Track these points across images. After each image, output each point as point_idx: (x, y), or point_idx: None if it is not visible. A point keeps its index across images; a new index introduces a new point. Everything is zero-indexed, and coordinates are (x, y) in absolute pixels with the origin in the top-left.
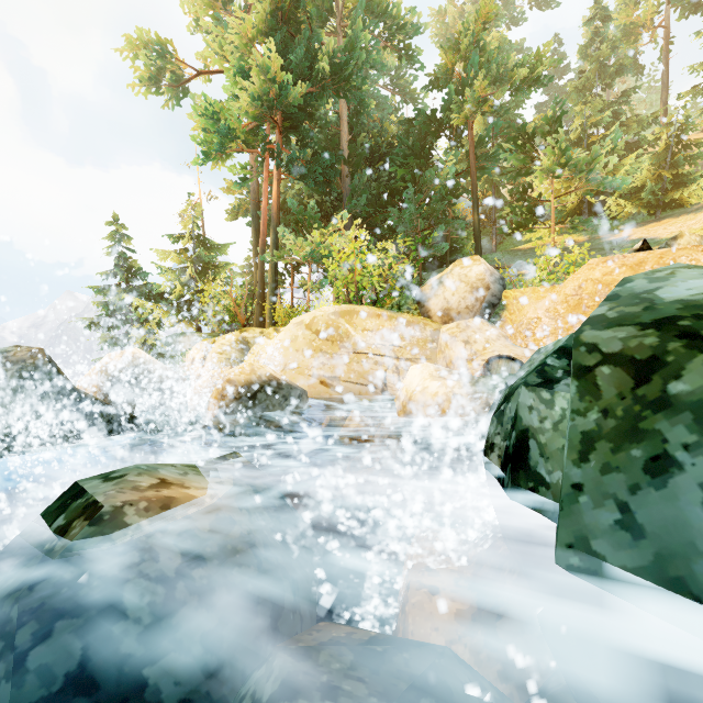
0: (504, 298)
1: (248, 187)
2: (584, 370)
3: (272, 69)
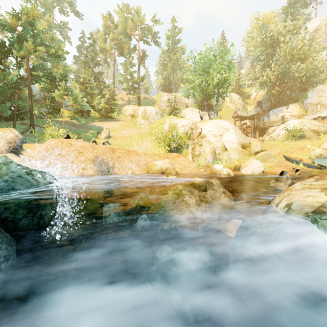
0: (24, 146)
1: None
2: None
3: None
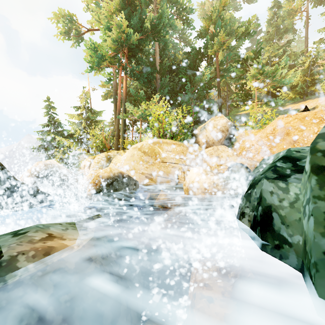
0: (235, 135)
1: (112, 84)
2: (322, 169)
3: (123, 27)
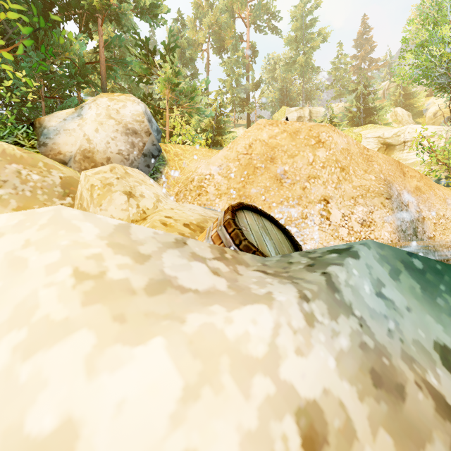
0: (165, 151)
1: None
2: None
3: None
